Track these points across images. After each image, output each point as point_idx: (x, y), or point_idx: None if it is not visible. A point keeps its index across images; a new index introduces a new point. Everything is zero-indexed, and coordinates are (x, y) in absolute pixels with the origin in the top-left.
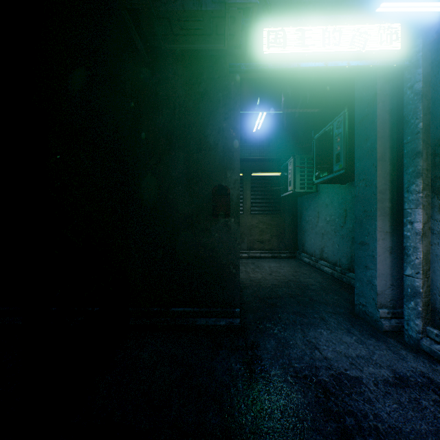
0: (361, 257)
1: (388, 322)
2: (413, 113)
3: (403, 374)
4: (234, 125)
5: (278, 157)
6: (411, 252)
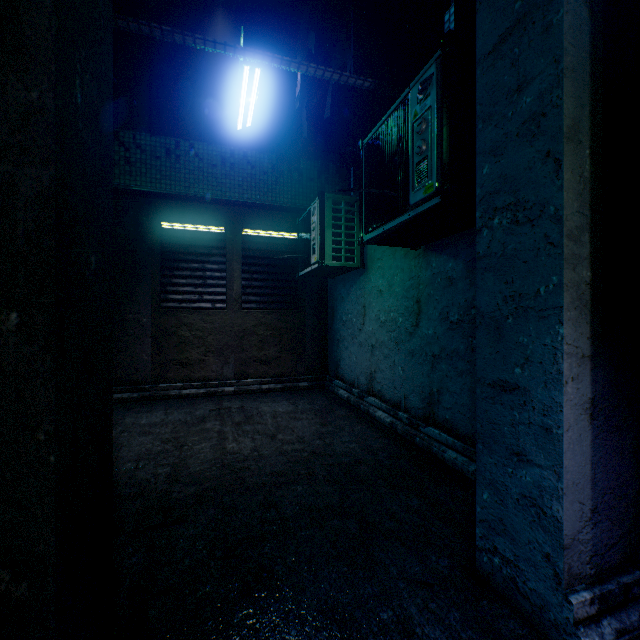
0: (501, 424)
1: (597, 636)
2: None
3: None
4: None
5: (295, 205)
6: None
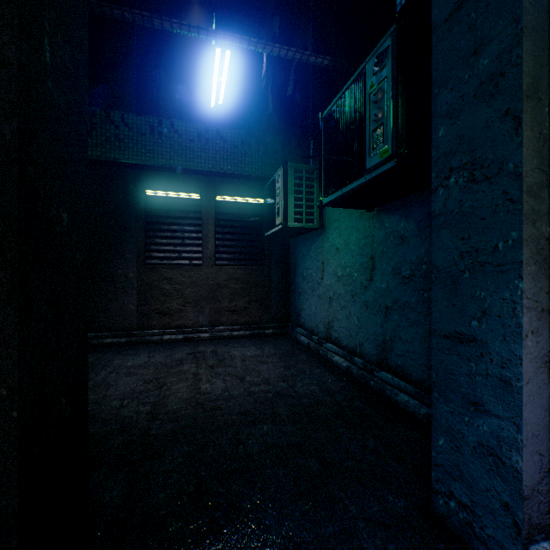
0: (457, 374)
1: None
2: None
3: None
4: None
5: (261, 174)
6: None
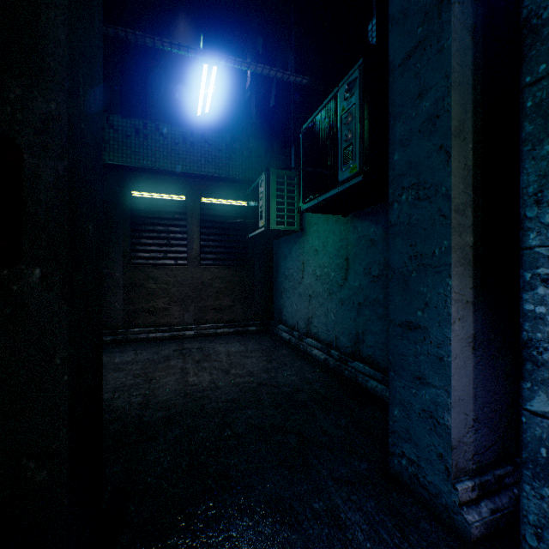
0: (407, 355)
1: (476, 513)
2: None
3: None
4: None
5: (245, 177)
6: None
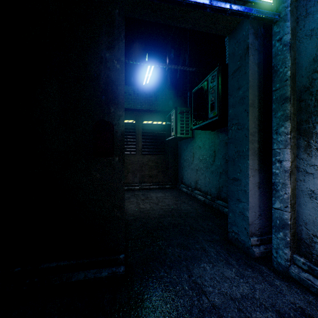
0: (234, 191)
1: (258, 249)
2: (282, 62)
3: (288, 316)
4: (118, 56)
5: (163, 109)
6: (280, 188)
